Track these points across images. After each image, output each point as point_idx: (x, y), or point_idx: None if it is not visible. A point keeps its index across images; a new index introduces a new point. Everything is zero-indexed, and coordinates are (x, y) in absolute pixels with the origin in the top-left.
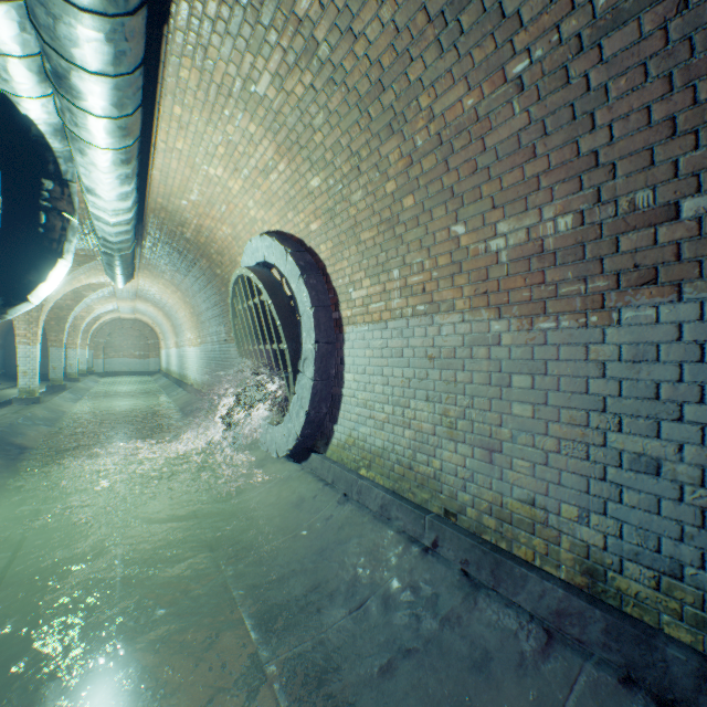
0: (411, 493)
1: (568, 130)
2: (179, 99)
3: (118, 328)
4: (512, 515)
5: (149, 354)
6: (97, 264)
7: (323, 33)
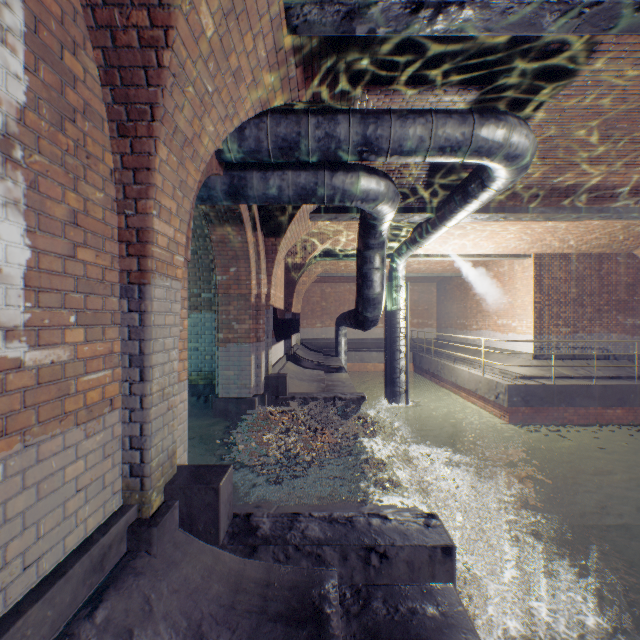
0: None
1: None
2: None
3: None
4: None
5: None
6: None
7: None
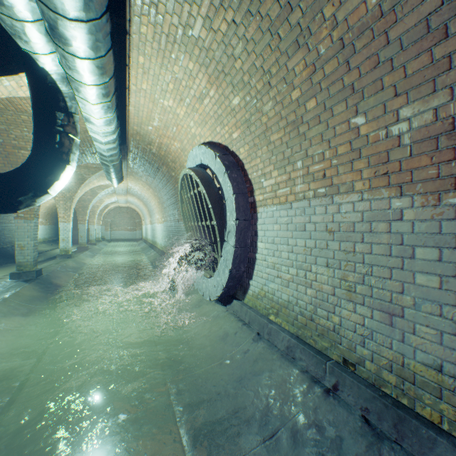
0: (312, 340)
1: None
2: (141, 51)
3: (118, 213)
4: (414, 376)
5: (136, 228)
6: (103, 173)
7: None
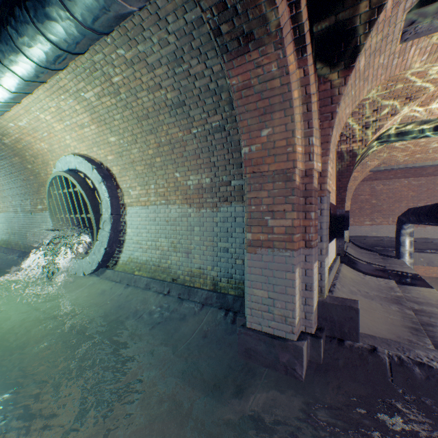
0: (159, 276)
1: (208, 154)
2: None
3: None
4: (194, 274)
5: None
6: None
7: (124, 91)
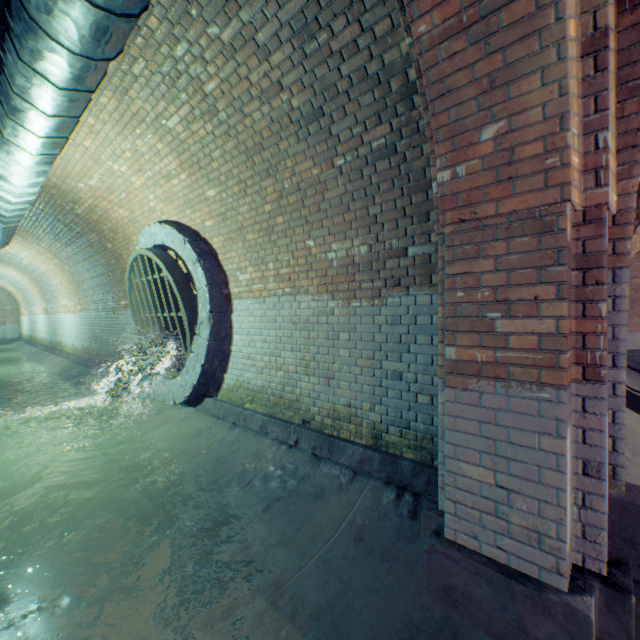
0: (282, 414)
1: (364, 201)
2: (95, 114)
3: None
4: (340, 414)
5: (6, 320)
6: None
7: (223, 106)
